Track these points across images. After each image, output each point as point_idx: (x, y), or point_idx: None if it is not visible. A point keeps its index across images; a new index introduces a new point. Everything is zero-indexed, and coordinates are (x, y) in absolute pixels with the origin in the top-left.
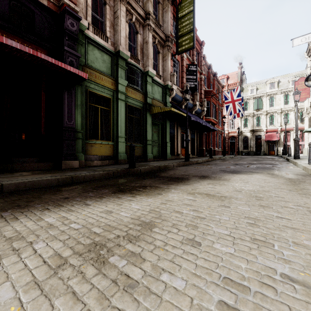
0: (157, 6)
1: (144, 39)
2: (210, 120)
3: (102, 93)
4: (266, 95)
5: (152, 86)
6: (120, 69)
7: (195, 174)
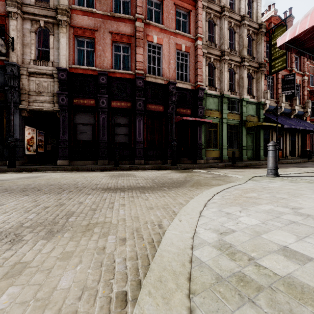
0: (251, 43)
1: (240, 75)
2: None
3: (213, 121)
4: None
5: (247, 106)
6: (223, 104)
7: None
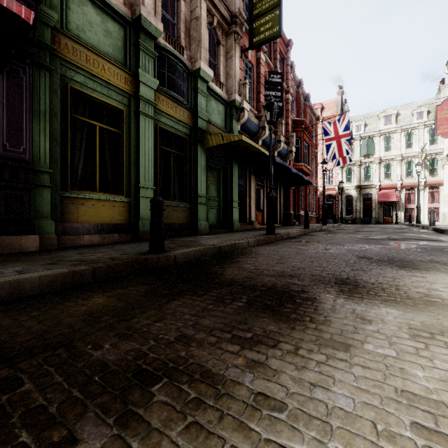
0: None
1: (191, 11)
2: (301, 167)
3: (103, 97)
4: (379, 133)
5: (208, 100)
6: (143, 54)
7: (312, 272)
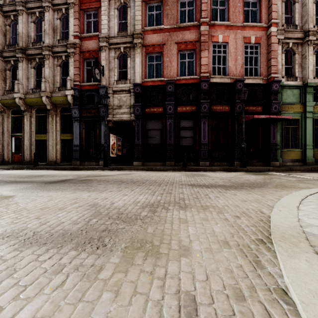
0: None
1: None
2: None
3: (292, 117)
4: None
5: None
6: (307, 95)
7: None
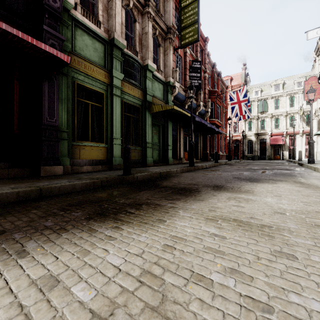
0: None
1: (143, 28)
2: (214, 122)
3: (93, 87)
4: (271, 97)
5: (152, 82)
6: (115, 60)
7: (205, 183)
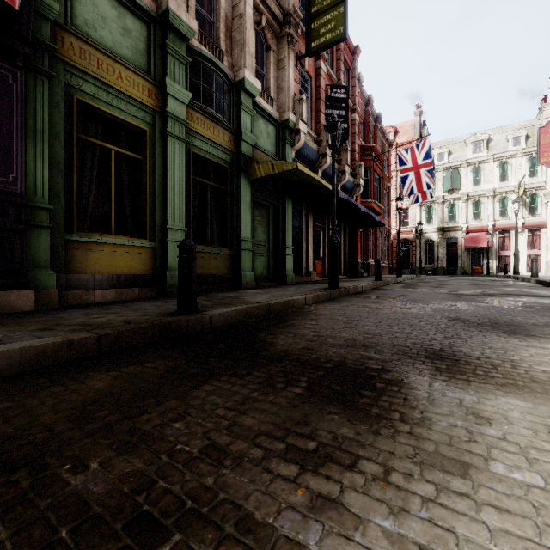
0: None
1: (234, 6)
2: (371, 205)
3: (120, 113)
4: (467, 163)
5: (254, 120)
6: (171, 59)
7: (393, 341)
